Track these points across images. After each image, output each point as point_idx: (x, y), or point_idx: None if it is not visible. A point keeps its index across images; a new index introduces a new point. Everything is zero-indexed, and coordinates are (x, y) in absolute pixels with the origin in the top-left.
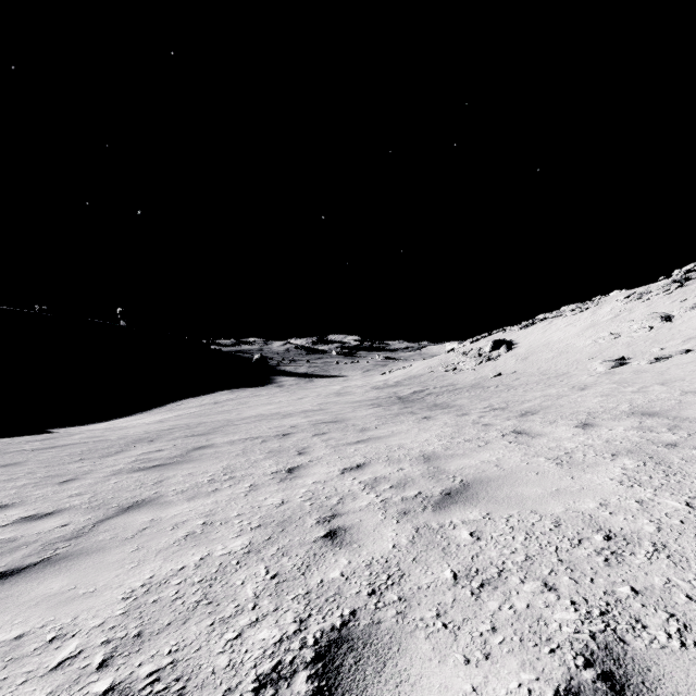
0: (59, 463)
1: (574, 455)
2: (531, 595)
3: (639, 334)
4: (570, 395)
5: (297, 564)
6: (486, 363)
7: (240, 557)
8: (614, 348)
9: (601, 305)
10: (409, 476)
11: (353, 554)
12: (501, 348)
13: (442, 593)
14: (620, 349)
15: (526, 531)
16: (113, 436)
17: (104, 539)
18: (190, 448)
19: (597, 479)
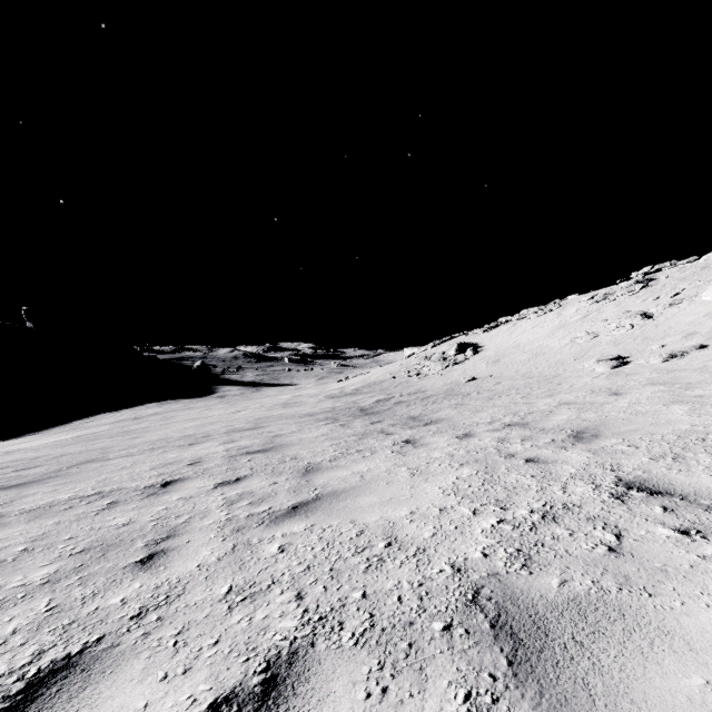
0: None
1: None
2: None
3: (622, 332)
4: (610, 402)
5: None
6: (453, 367)
7: None
8: (600, 347)
9: (565, 306)
10: None
11: None
12: (468, 351)
13: None
14: (607, 348)
15: None
16: None
17: None
18: None
19: None
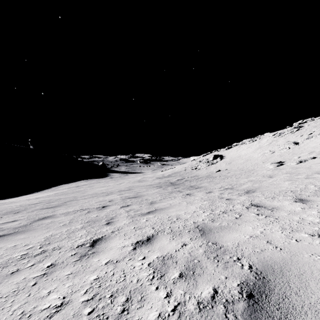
0: None
1: None
2: None
3: (284, 151)
4: (266, 180)
5: None
6: (211, 165)
7: None
8: (274, 157)
9: (262, 138)
10: (194, 256)
11: None
12: (218, 158)
13: None
14: (277, 158)
15: None
16: None
17: None
18: (37, 219)
19: None
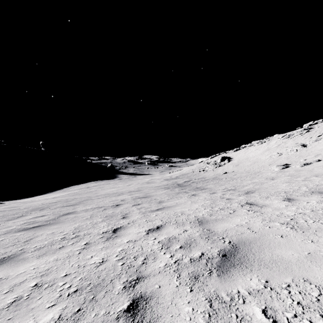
0: None
1: (298, 220)
2: None
3: (292, 153)
4: (267, 182)
5: None
6: (219, 167)
7: None
8: (281, 160)
9: (271, 140)
10: (192, 237)
11: None
12: (225, 160)
13: None
14: (283, 160)
15: (319, 311)
16: (23, 207)
17: None
18: (61, 214)
19: None
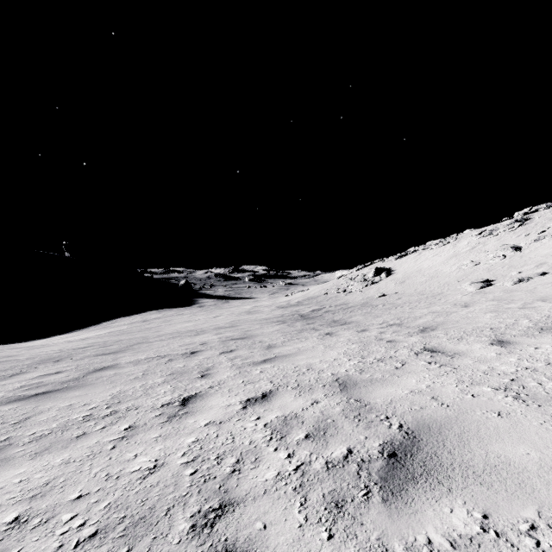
0: None
1: (526, 383)
2: None
3: (496, 261)
4: (458, 311)
5: None
6: (371, 286)
7: None
8: (477, 272)
9: (460, 239)
10: (328, 416)
11: None
12: (382, 274)
13: None
14: (482, 273)
15: None
16: (24, 356)
17: None
18: (91, 369)
19: None
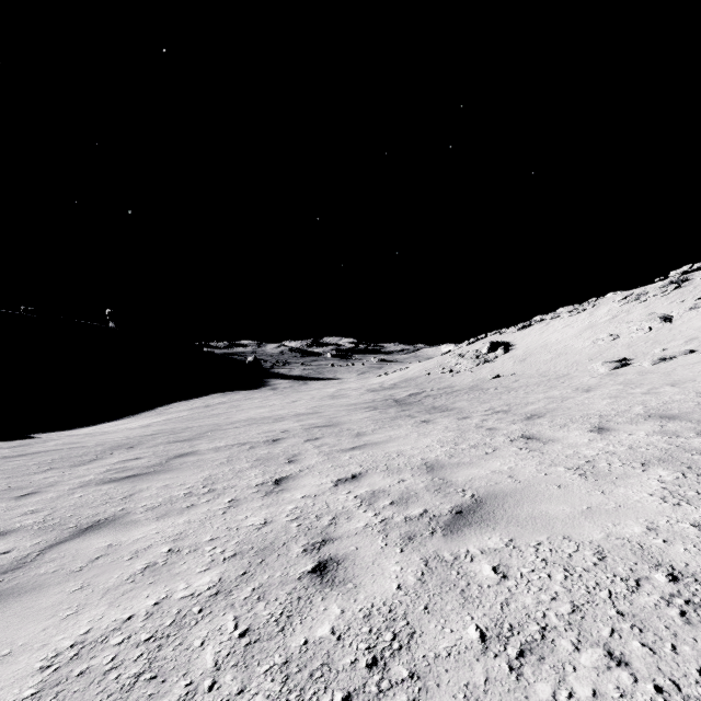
0: (23, 474)
1: (597, 464)
2: (594, 673)
3: (639, 335)
4: (575, 397)
5: (275, 614)
6: (483, 365)
7: (205, 601)
8: (614, 349)
9: (598, 306)
10: (412, 490)
11: (348, 598)
12: (499, 350)
13: (468, 666)
14: (620, 350)
15: (564, 565)
16: (91, 442)
17: (46, 573)
18: (171, 456)
19: (633, 494)
